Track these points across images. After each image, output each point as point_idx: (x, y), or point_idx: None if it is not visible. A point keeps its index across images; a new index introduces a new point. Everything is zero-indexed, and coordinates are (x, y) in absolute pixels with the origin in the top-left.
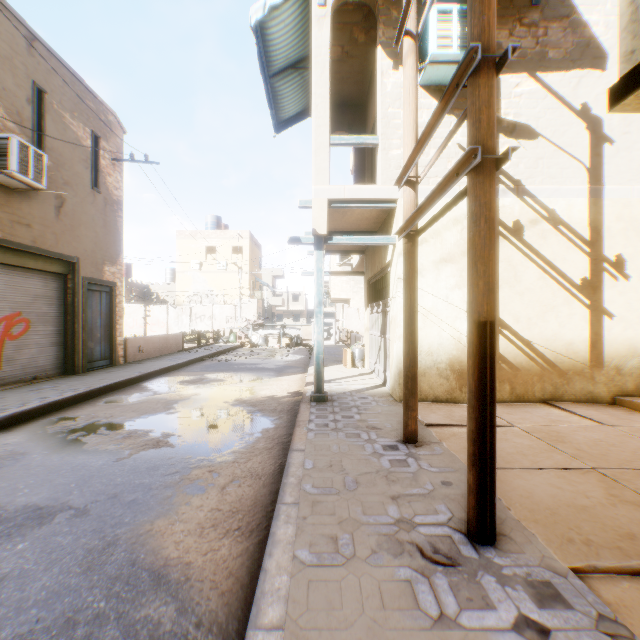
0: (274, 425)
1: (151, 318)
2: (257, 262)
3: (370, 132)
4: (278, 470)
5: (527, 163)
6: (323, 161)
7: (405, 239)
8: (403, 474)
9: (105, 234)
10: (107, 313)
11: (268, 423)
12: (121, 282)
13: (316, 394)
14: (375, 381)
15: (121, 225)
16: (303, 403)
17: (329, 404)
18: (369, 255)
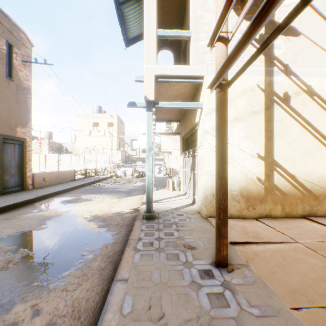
0: (113, 240)
1: (62, 161)
2: (122, 131)
3: (184, 46)
4: (101, 301)
5: (292, 53)
6: (152, 48)
7: (218, 89)
8: (225, 321)
9: (17, 108)
10: (20, 157)
11: (109, 238)
12: (30, 138)
13: (147, 213)
14: (187, 201)
15: (30, 103)
16: (137, 220)
17: (156, 221)
18: (183, 121)
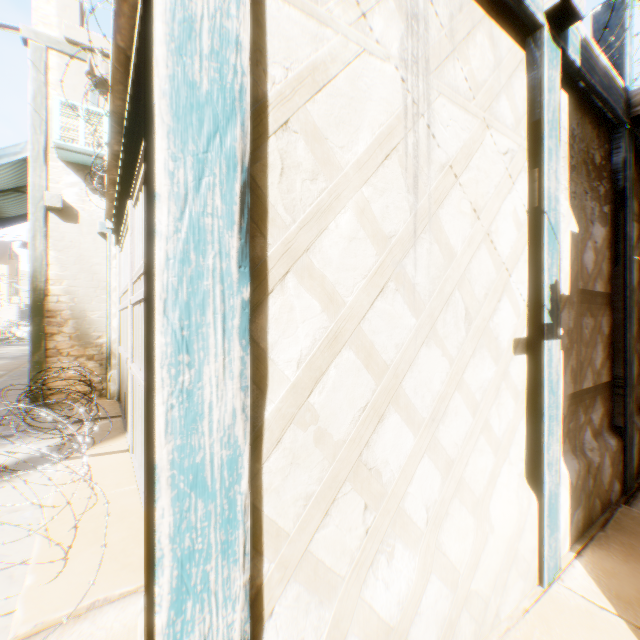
0: None
1: None
2: (16, 270)
3: None
4: None
5: None
6: None
7: None
8: None
9: None
10: None
11: None
12: None
13: None
14: None
15: None
16: None
17: None
18: None
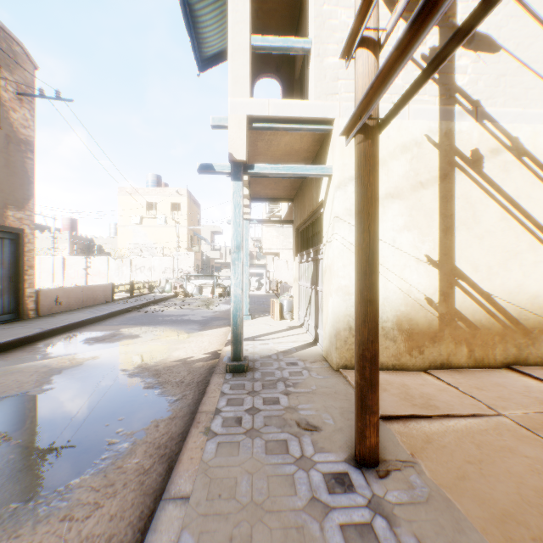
0: (170, 412)
1: (92, 269)
2: (195, 218)
3: (299, 72)
4: (136, 542)
5: (487, 81)
6: (242, 67)
7: (360, 135)
8: None
9: (8, 175)
10: (12, 262)
11: (163, 408)
12: (31, 229)
13: (233, 362)
14: (305, 337)
15: (31, 167)
16: (216, 375)
17: (249, 376)
18: (298, 201)
